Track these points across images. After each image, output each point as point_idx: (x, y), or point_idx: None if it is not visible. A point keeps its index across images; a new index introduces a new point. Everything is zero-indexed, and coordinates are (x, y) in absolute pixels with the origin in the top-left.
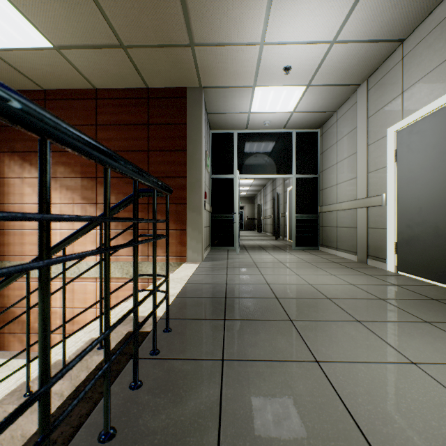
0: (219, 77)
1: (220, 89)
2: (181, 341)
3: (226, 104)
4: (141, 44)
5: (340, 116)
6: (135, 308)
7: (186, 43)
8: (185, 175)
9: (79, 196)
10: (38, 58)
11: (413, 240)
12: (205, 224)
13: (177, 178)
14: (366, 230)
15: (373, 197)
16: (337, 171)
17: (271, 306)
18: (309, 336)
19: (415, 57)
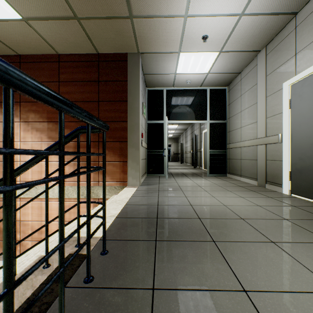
0: (153, 45)
1: (153, 54)
2: (115, 265)
3: (158, 66)
4: (91, 16)
5: (243, 76)
6: (59, 246)
7: (126, 15)
8: (126, 120)
9: (45, 135)
10: (12, 28)
11: (305, 170)
12: (142, 157)
13: (120, 122)
14: (265, 162)
15: (270, 136)
16: (241, 118)
17: (195, 226)
18: (232, 259)
19: (307, 25)
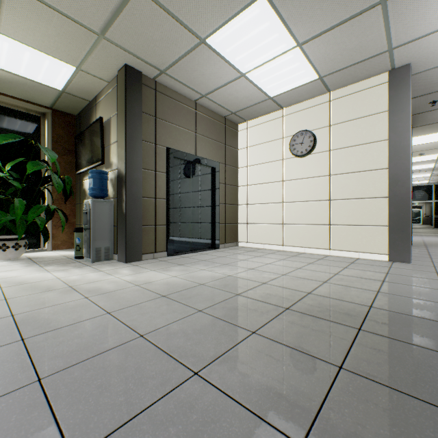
0: None
1: None
2: None
3: None
4: None
5: None
6: None
7: None
8: None
9: None
10: None
11: None
12: None
13: None
14: None
15: None
16: None
17: None
18: None
19: None
